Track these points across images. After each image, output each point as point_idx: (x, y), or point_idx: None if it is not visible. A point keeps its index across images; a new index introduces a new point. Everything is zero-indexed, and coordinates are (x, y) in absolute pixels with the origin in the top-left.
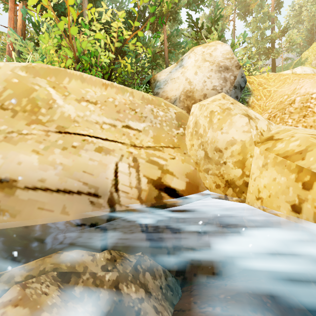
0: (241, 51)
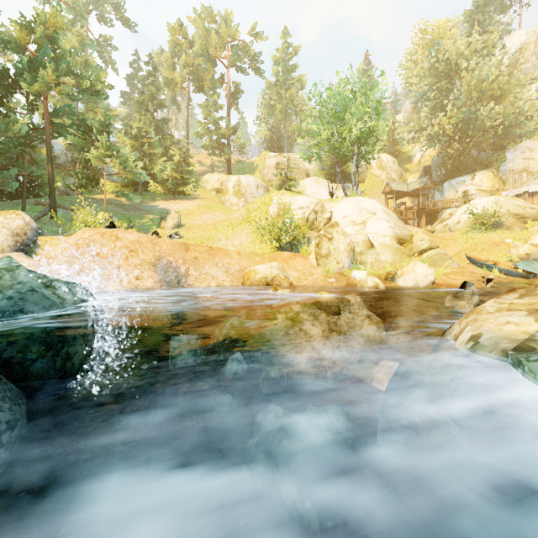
0: (141, 164)
